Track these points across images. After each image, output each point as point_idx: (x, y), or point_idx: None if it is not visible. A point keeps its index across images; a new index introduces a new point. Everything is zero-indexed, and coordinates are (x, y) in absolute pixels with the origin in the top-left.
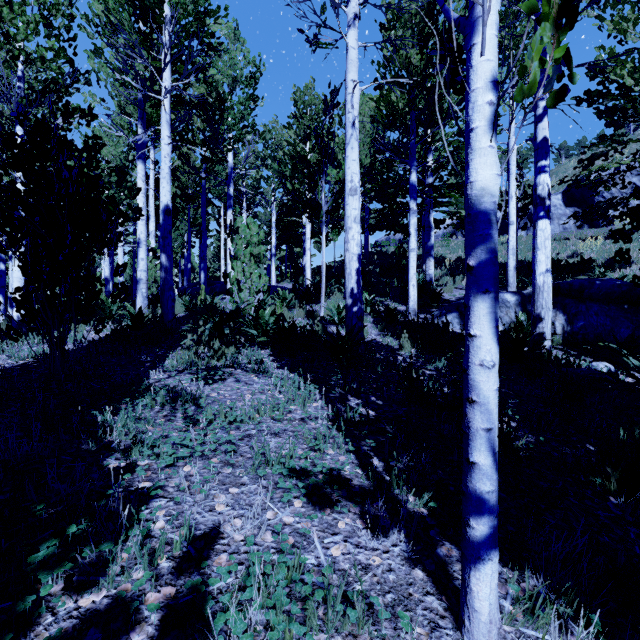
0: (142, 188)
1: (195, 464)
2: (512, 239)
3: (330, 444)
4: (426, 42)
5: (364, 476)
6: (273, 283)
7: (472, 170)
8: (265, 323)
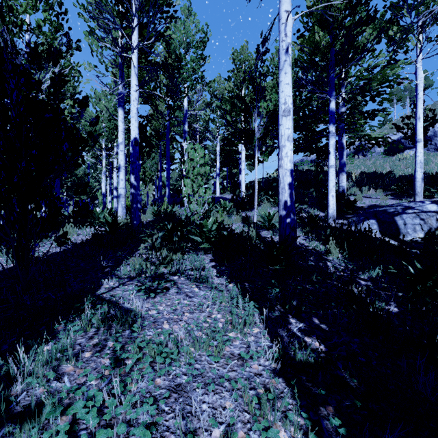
0: (121, 128)
1: None
2: (420, 154)
3: (279, 412)
4: None
5: None
6: (217, 195)
7: None
8: (208, 231)
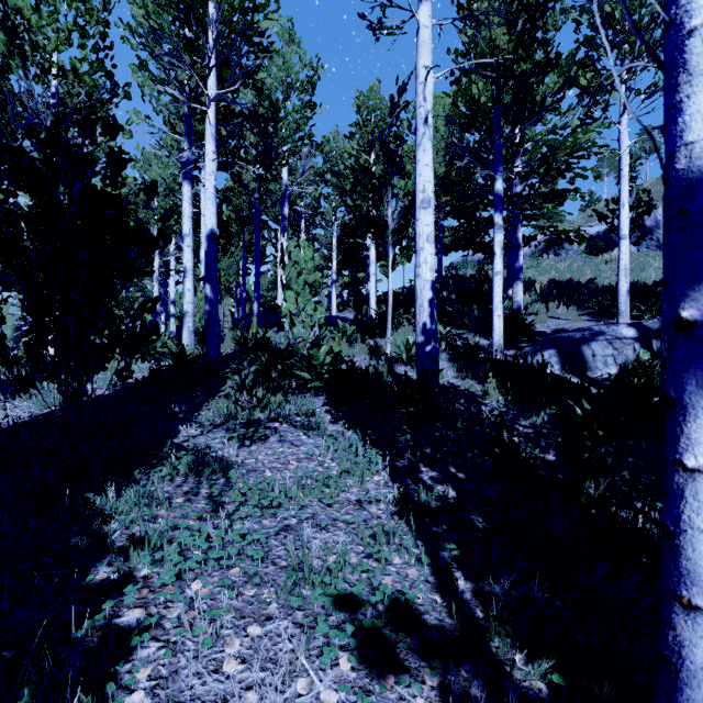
0: (188, 211)
1: (209, 577)
2: (624, 257)
3: (395, 545)
4: (515, 19)
5: (444, 608)
6: (334, 313)
7: (692, 117)
8: (319, 364)
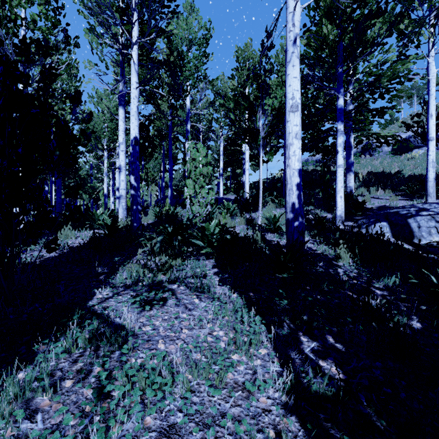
0: (122, 127)
1: None
2: (432, 153)
3: None
4: None
5: None
6: (221, 195)
7: None
8: (210, 234)
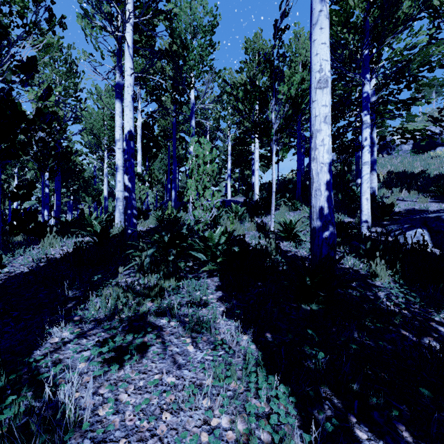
0: (119, 122)
1: None
2: None
3: None
4: None
5: None
6: (229, 197)
7: None
8: (214, 246)
